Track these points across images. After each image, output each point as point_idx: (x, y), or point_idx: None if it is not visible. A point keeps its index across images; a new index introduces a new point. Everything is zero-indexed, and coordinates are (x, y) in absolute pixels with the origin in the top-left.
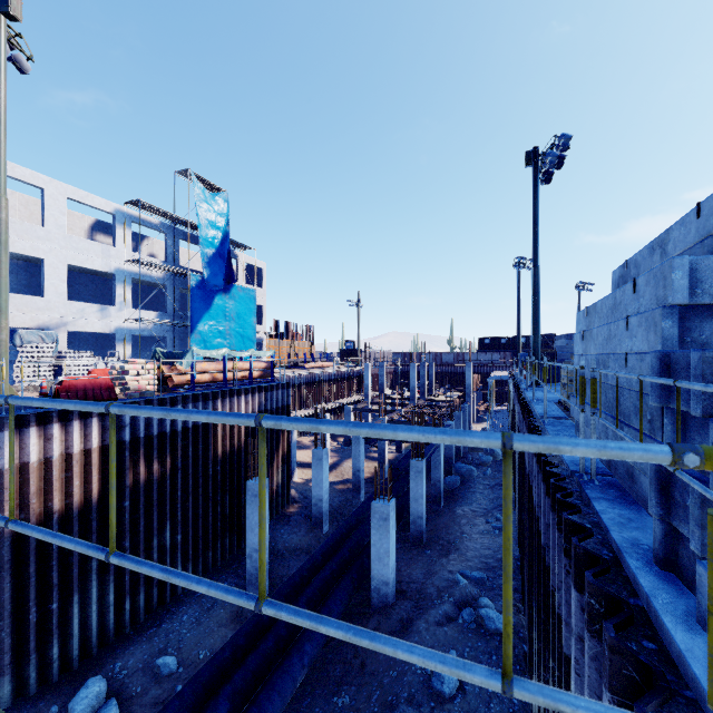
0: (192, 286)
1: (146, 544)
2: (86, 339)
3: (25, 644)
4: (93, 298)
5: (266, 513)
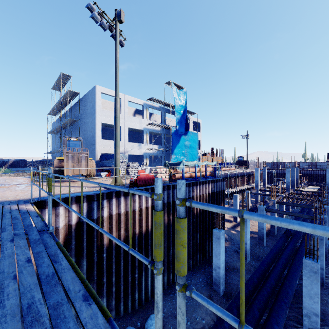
0: (172, 133)
1: (167, 252)
2: (132, 157)
3: (127, 290)
4: (134, 141)
5: (223, 248)
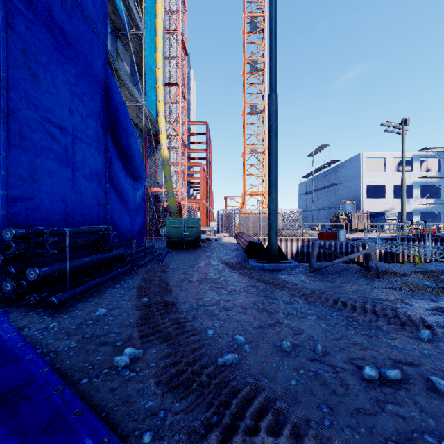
0: None
1: None
2: None
3: None
4: (398, 195)
5: None
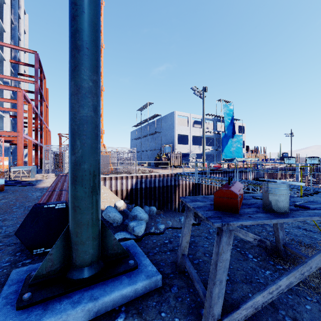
0: (222, 137)
1: None
2: None
3: None
4: (193, 143)
5: None
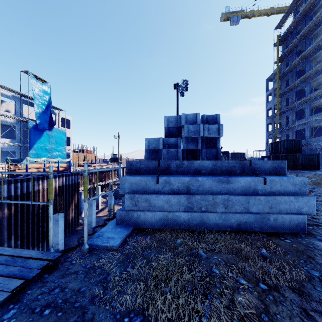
0: (30, 127)
1: (1, 246)
2: None
3: None
4: None
5: (63, 228)
